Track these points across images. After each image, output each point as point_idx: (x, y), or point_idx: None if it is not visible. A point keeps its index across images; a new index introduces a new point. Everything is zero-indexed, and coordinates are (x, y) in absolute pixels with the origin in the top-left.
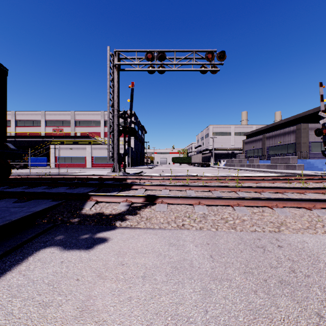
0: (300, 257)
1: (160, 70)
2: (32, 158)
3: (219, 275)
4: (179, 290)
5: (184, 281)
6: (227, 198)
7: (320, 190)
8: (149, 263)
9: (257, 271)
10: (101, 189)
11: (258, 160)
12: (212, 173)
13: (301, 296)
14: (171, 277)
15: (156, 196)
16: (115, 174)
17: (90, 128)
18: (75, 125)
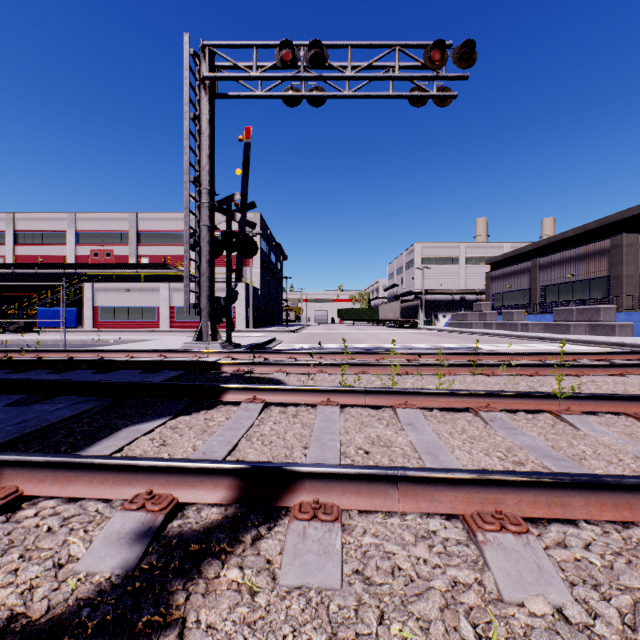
0: None
1: (313, 95)
2: (45, 310)
3: None
4: None
5: None
6: (626, 486)
7: None
8: None
9: None
10: (124, 404)
11: (523, 315)
12: (429, 343)
13: None
14: None
15: (289, 473)
16: (199, 350)
17: (169, 248)
18: (137, 241)
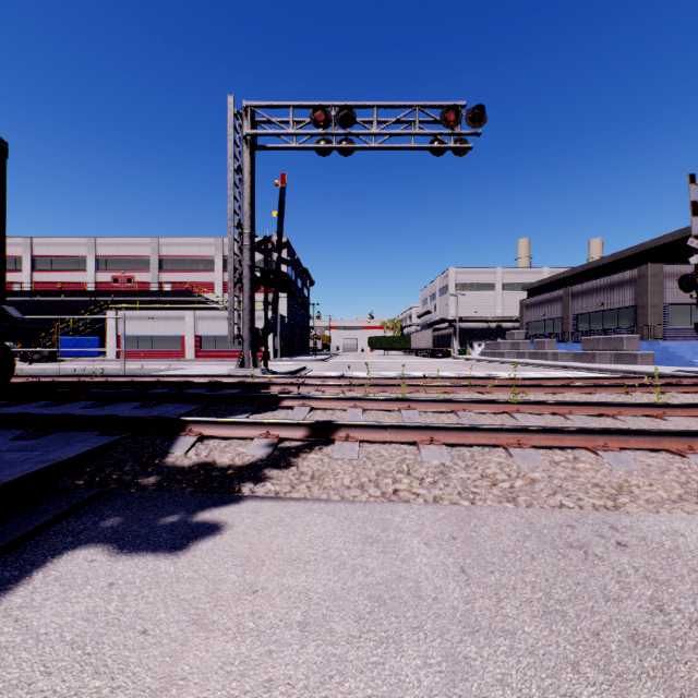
0: (673, 572)
1: (342, 147)
2: (67, 339)
3: (484, 619)
4: (388, 660)
5: (401, 636)
6: (495, 429)
7: (697, 410)
8: (317, 587)
9: (576, 610)
10: (212, 408)
11: (554, 344)
12: (455, 371)
13: (689, 678)
14: (370, 625)
15: (334, 424)
16: (246, 375)
17: (192, 275)
18: (160, 267)
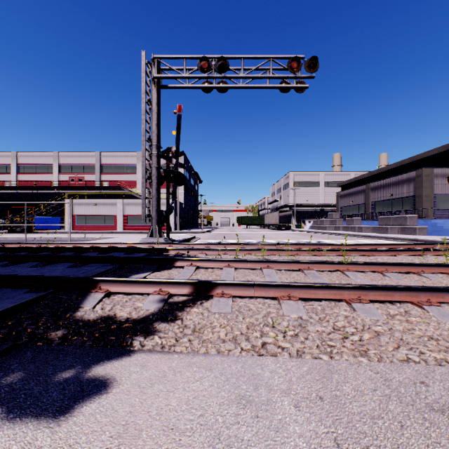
0: None
1: (220, 86)
2: (40, 218)
3: None
4: None
5: None
6: (339, 287)
7: None
8: None
9: None
10: (125, 267)
11: (360, 221)
12: (295, 239)
13: None
14: None
15: (213, 283)
16: (153, 242)
17: (122, 176)
18: (101, 171)
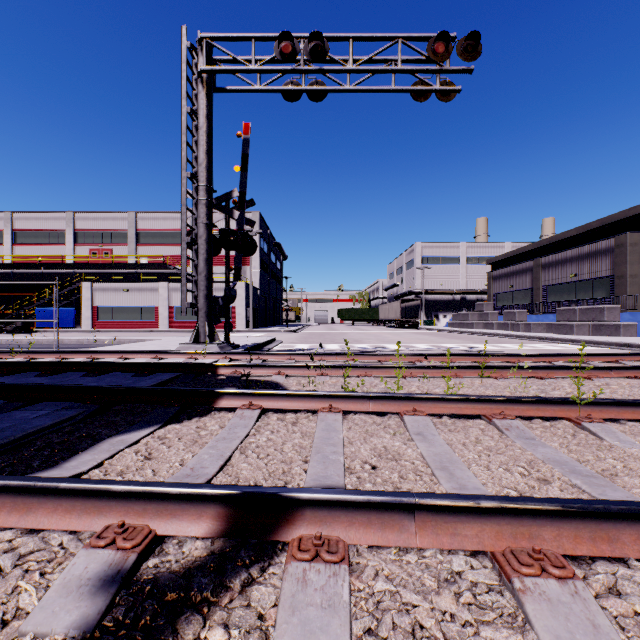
0: None
1: (313, 89)
2: (43, 310)
3: None
4: None
5: None
6: None
7: None
8: None
9: None
10: (111, 410)
11: (525, 315)
12: (431, 343)
13: None
14: None
15: (287, 500)
16: (196, 351)
17: (168, 248)
18: (136, 240)
